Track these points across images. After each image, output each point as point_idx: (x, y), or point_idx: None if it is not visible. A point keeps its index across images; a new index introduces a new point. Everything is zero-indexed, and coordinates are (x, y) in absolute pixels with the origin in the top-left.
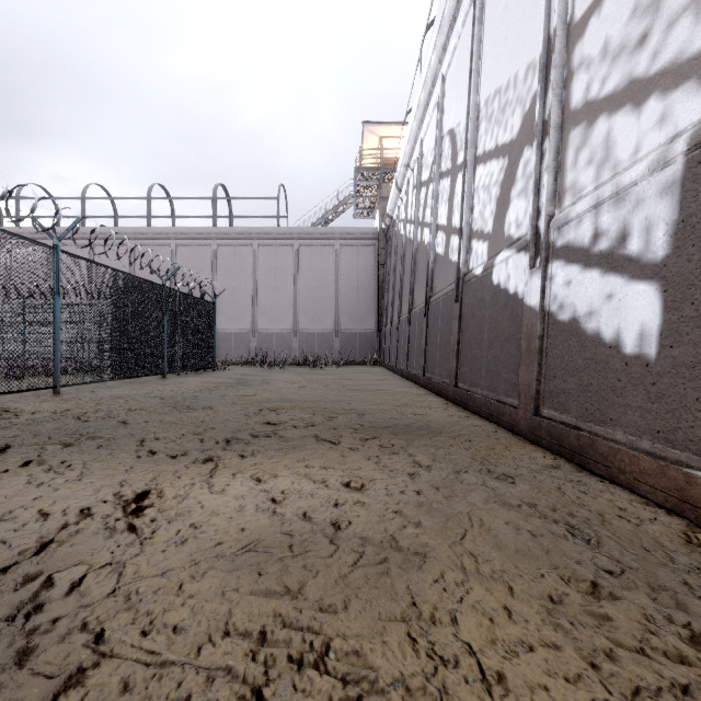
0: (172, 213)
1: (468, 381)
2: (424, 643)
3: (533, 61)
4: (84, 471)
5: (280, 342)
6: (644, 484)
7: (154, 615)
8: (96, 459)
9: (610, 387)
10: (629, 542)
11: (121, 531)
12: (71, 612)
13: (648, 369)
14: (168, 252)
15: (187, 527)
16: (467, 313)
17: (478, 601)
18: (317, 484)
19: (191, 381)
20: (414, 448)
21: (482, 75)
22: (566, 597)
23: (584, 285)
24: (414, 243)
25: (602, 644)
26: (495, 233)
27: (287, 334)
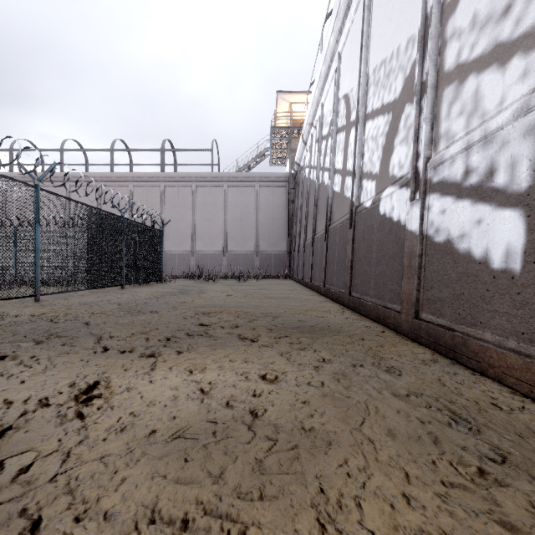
0: (130, 161)
1: (359, 291)
2: (332, 532)
3: (413, 36)
4: (48, 365)
5: (213, 261)
6: (511, 377)
7: (89, 501)
8: (60, 354)
9: (480, 296)
10: (504, 429)
11: (70, 419)
12: (14, 499)
13: (514, 281)
14: (127, 191)
15: (127, 415)
16: (358, 237)
17: (378, 488)
18: (238, 376)
19: (143, 291)
20: (318, 345)
21: (370, 50)
22: (457, 483)
23: (457, 213)
24: (316, 184)
25: (496, 533)
26: (381, 174)
27: (218, 255)
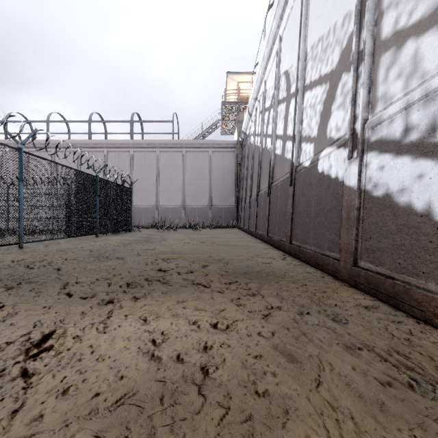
0: (105, 131)
1: (299, 240)
2: None
3: (349, 12)
4: (11, 312)
5: (174, 213)
6: None
7: None
8: (25, 301)
9: (422, 247)
10: None
11: (13, 378)
12: None
13: None
14: (102, 156)
15: (73, 374)
16: (298, 193)
17: None
18: (191, 325)
19: (113, 239)
20: (265, 291)
21: (309, 30)
22: None
23: (396, 168)
24: (260, 148)
25: None
26: (319, 137)
27: (178, 208)
